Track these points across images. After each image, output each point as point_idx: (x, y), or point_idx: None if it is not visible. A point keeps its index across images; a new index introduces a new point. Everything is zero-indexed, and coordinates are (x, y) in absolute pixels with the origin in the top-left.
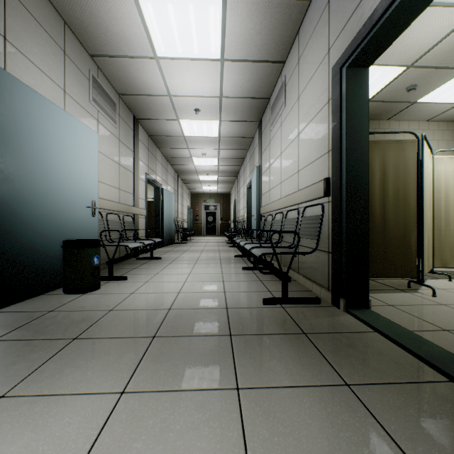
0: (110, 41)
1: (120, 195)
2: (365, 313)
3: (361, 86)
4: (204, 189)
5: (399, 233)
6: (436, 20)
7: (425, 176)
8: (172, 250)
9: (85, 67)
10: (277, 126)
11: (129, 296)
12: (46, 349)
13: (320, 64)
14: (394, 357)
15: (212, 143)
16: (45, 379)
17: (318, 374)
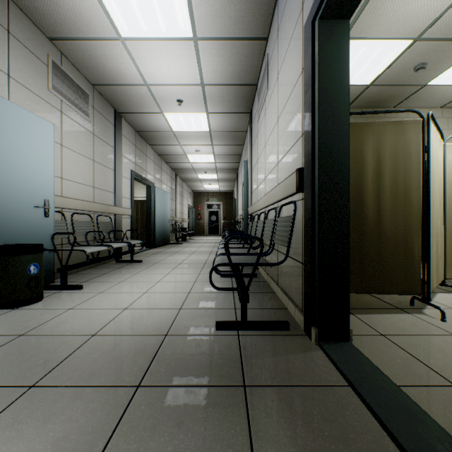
0: (65, 20)
1: (94, 194)
2: (342, 351)
3: (339, 43)
4: (206, 188)
5: (398, 238)
6: None
7: (432, 166)
8: (161, 252)
9: (42, 51)
10: (262, 114)
11: (62, 314)
12: None
13: (295, 27)
14: (363, 449)
15: (204, 138)
16: None
17: None
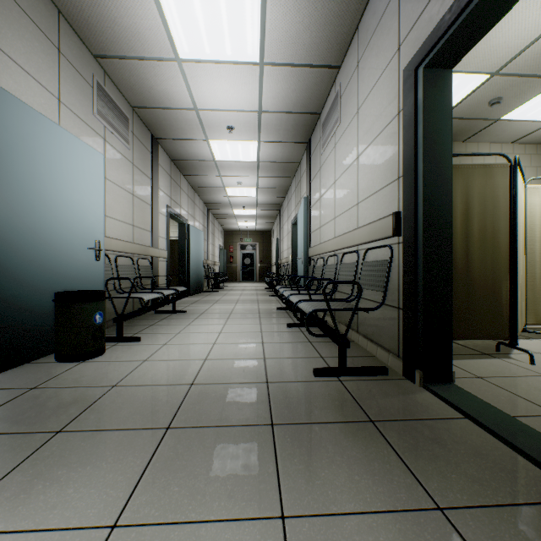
0: (118, 37)
1: (134, 233)
2: (449, 390)
3: (442, 92)
4: (240, 226)
5: (486, 283)
6: (531, 13)
7: (519, 210)
8: (199, 301)
9: (87, 71)
10: (329, 148)
11: (140, 365)
12: (15, 449)
13: (387, 67)
14: (497, 460)
15: (249, 169)
16: (3, 502)
17: (396, 489)
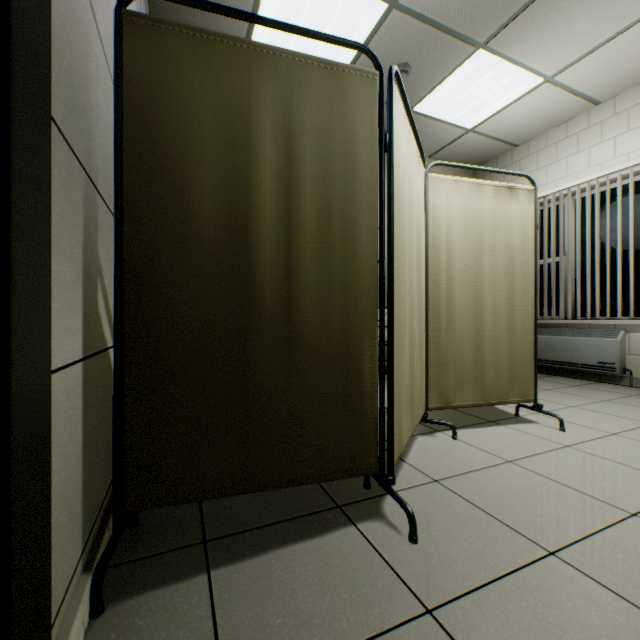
0: None
1: None
2: None
3: None
4: None
5: (331, 345)
6: None
7: (400, 185)
8: None
9: None
10: None
11: None
12: None
13: None
14: None
15: None
16: None
17: None
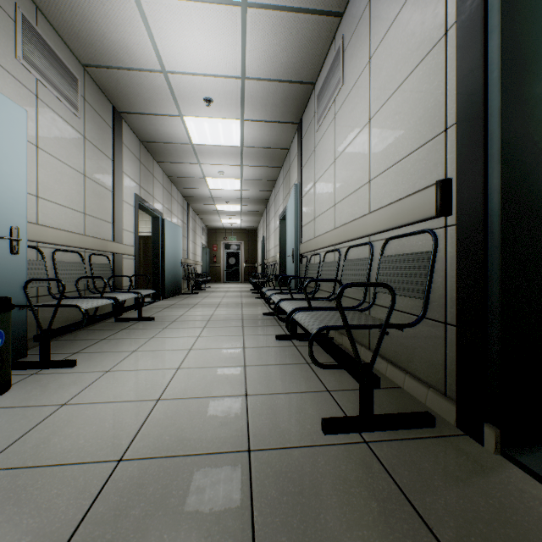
0: None
1: (86, 223)
2: None
3: None
4: (224, 223)
5: None
6: None
7: None
8: (175, 305)
9: None
10: (327, 121)
11: (51, 416)
12: None
13: None
14: None
15: (232, 156)
16: None
17: None
